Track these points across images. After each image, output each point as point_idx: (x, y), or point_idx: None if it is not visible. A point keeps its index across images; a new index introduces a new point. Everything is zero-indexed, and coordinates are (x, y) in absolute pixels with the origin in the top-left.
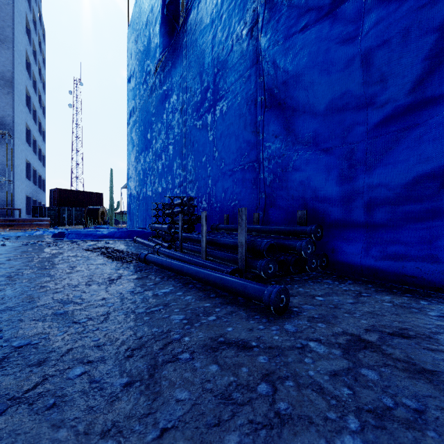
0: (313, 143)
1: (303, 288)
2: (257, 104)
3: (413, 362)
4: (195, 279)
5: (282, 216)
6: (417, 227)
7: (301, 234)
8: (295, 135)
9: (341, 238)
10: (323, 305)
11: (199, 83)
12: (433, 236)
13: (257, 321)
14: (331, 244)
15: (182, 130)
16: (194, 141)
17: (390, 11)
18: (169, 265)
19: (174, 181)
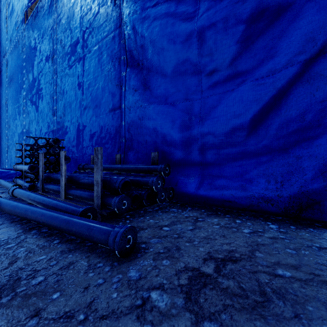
0: (163, 98)
1: (153, 220)
2: (119, 62)
3: (245, 294)
4: (40, 224)
5: (139, 157)
6: (233, 165)
7: (153, 172)
8: (150, 91)
9: (183, 174)
10: (169, 236)
11: (69, 37)
12: (242, 171)
13: (97, 272)
14: (176, 179)
15: (52, 78)
16: (64, 89)
17: (216, 2)
18: (12, 209)
19: (45, 124)
